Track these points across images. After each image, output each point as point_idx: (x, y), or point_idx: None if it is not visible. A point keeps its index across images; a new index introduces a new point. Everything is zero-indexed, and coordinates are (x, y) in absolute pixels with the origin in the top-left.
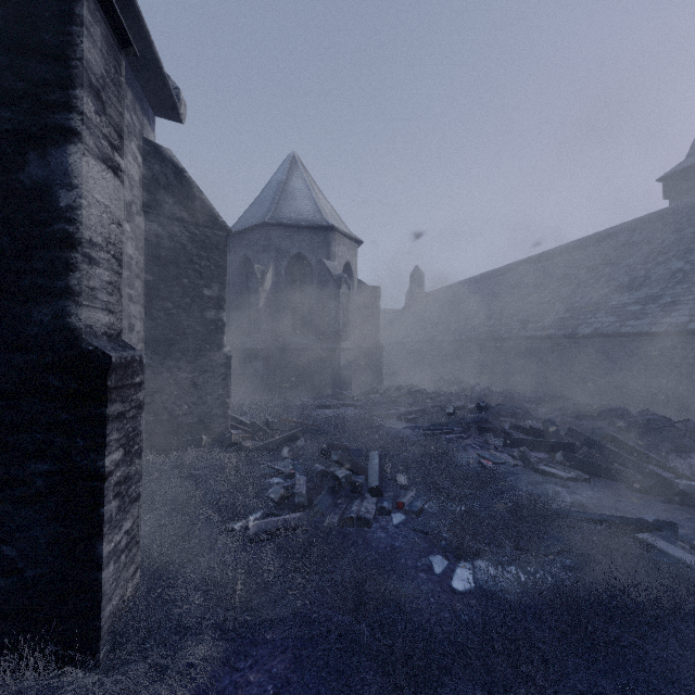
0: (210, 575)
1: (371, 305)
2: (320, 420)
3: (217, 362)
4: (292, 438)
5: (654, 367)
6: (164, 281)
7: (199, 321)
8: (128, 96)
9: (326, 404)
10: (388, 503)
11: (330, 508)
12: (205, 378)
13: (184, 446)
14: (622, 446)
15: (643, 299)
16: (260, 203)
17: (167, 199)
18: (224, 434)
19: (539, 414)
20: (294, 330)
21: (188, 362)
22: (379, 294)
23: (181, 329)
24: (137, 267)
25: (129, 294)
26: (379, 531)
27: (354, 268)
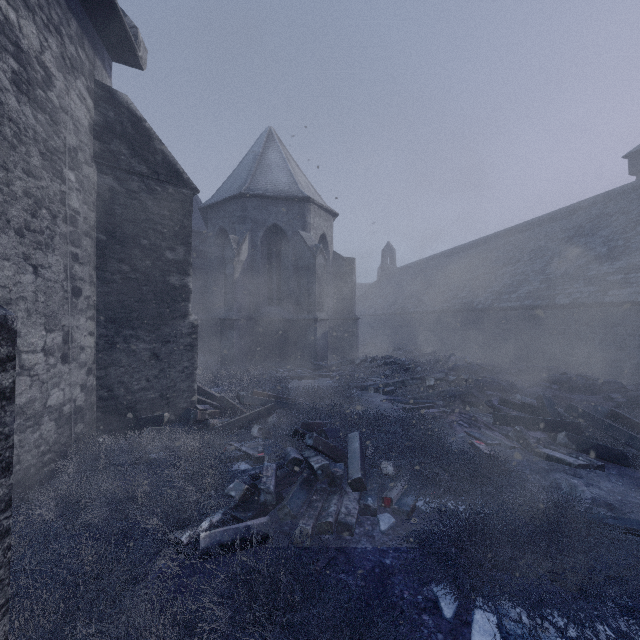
0: (125, 636)
1: (347, 277)
2: (295, 393)
3: (182, 331)
4: (264, 414)
5: (639, 338)
6: (120, 242)
7: (161, 287)
8: (72, 25)
9: (301, 375)
10: (372, 499)
11: (304, 505)
12: (168, 349)
13: (143, 425)
14: (633, 426)
15: (625, 268)
16: (236, 176)
17: (123, 150)
18: (189, 410)
19: (524, 386)
20: (270, 301)
21: (148, 331)
22: (354, 266)
23: (140, 295)
24: (86, 224)
25: (74, 253)
26: (364, 540)
27: (330, 240)
